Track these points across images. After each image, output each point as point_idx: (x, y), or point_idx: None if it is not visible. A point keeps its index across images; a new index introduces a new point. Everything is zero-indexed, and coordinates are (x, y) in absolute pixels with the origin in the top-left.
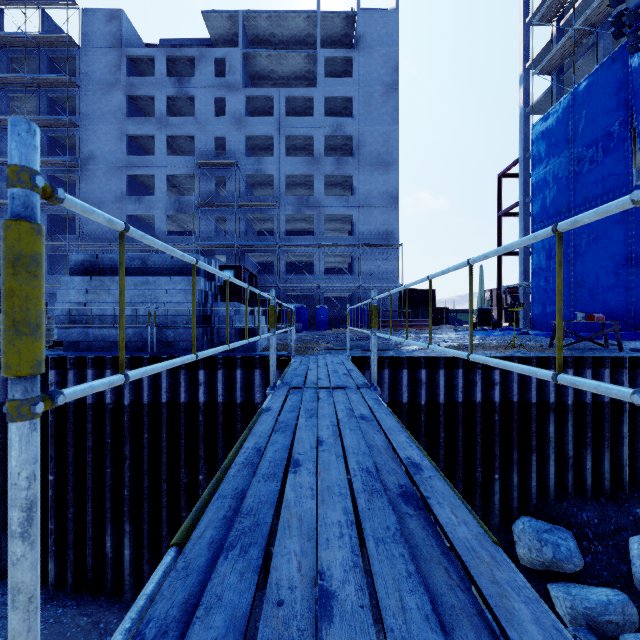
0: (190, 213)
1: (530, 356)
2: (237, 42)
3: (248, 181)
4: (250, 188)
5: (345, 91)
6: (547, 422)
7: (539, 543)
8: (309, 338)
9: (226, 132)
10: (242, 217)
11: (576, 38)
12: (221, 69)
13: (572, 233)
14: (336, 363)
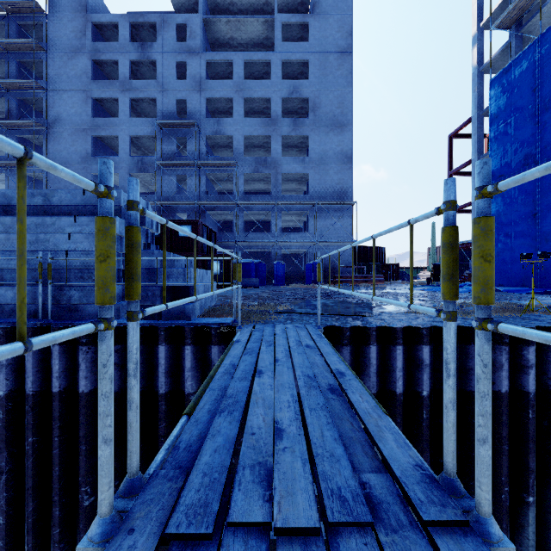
0: (152, 173)
1: None
2: (198, 11)
3: (209, 143)
4: (211, 150)
5: (301, 55)
6: None
7: None
8: (266, 294)
9: (187, 95)
10: (202, 176)
11: None
12: (183, 36)
13: (539, 185)
14: (305, 346)
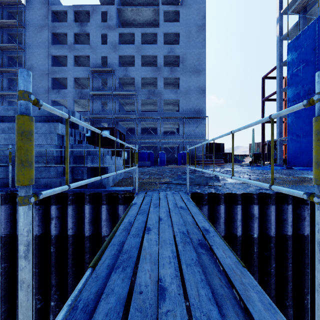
0: (87, 99)
1: None
2: (114, 4)
3: (120, 82)
4: (122, 86)
5: (175, 29)
6: None
7: None
8: (154, 171)
9: (107, 53)
10: (116, 101)
11: None
12: (105, 19)
13: None
14: (179, 208)
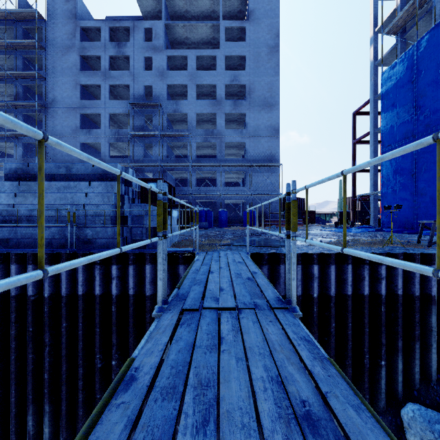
0: (126, 141)
1: (413, 253)
2: (161, 17)
3: (169, 118)
4: (170, 124)
5: (240, 51)
6: (429, 313)
7: (432, 434)
8: (213, 234)
9: (152, 82)
10: (164, 144)
11: (418, 4)
12: (149, 37)
13: (415, 153)
14: (237, 262)
